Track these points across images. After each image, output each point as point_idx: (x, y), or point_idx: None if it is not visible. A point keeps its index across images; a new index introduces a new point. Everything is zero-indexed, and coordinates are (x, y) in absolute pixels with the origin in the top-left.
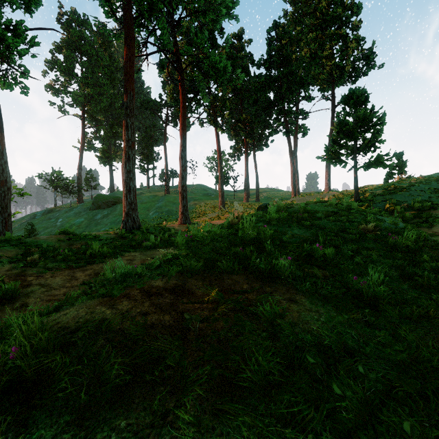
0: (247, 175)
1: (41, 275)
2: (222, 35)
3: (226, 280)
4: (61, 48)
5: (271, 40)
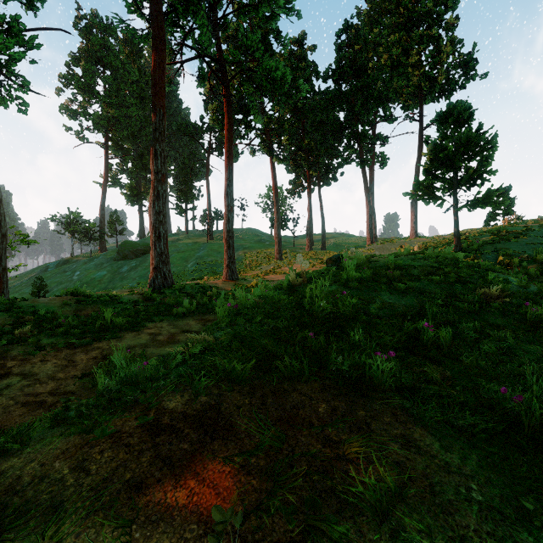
0: (310, 216)
1: (28, 358)
2: (279, 39)
3: (290, 395)
4: (79, 60)
5: (341, 45)
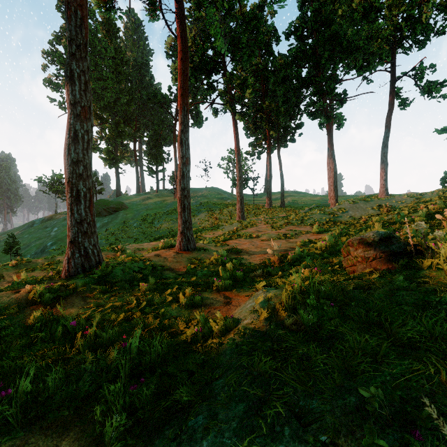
0: (270, 175)
1: None
2: None
3: None
4: (61, 39)
5: None
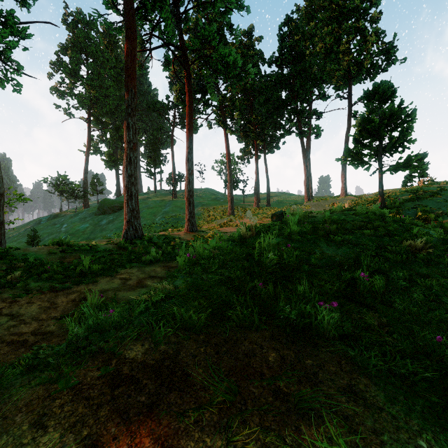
0: (257, 178)
1: (16, 300)
2: (231, 31)
3: (242, 343)
4: (66, 49)
5: (283, 36)
